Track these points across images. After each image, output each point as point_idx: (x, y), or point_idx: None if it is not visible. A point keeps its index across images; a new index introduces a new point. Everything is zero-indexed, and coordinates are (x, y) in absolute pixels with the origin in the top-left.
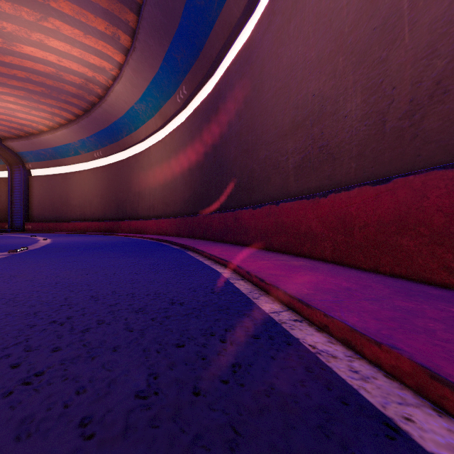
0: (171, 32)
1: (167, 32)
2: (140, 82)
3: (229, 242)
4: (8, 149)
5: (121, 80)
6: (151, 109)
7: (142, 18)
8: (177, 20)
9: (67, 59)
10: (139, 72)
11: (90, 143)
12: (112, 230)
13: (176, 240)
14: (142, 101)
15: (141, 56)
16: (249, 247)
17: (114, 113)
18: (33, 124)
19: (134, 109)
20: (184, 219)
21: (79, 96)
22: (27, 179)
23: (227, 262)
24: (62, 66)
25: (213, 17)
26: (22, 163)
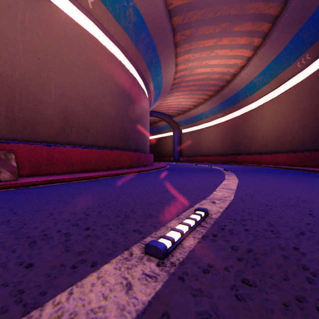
0: (302, 21)
1: (299, 23)
2: (263, 63)
3: None
4: (174, 121)
5: (248, 67)
6: (267, 78)
7: (278, 23)
8: (312, 11)
9: (216, 67)
10: (264, 58)
11: (215, 110)
12: (230, 161)
13: (313, 169)
14: (260, 75)
15: (269, 47)
16: None
17: (236, 88)
18: (187, 106)
19: (252, 82)
20: (308, 154)
21: (215, 84)
22: (180, 135)
23: None
24: (212, 72)
25: None
26: (178, 127)
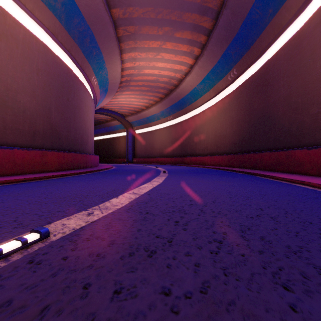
0: (230, 39)
1: (227, 40)
2: (203, 73)
3: (281, 172)
4: (127, 121)
5: (191, 74)
6: (207, 87)
7: (212, 37)
8: (236, 31)
9: (163, 70)
10: (203, 67)
11: (166, 112)
12: (179, 162)
13: (236, 169)
14: (201, 83)
15: (206, 58)
16: (303, 175)
17: (183, 93)
18: (139, 106)
19: (195, 89)
20: (235, 156)
21: (164, 87)
22: (134, 135)
23: (304, 182)
24: (160, 74)
25: (265, 23)
26: (132, 127)
